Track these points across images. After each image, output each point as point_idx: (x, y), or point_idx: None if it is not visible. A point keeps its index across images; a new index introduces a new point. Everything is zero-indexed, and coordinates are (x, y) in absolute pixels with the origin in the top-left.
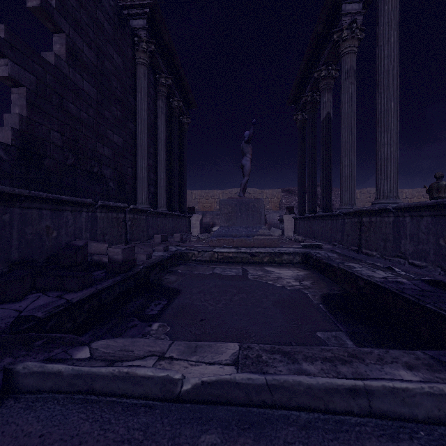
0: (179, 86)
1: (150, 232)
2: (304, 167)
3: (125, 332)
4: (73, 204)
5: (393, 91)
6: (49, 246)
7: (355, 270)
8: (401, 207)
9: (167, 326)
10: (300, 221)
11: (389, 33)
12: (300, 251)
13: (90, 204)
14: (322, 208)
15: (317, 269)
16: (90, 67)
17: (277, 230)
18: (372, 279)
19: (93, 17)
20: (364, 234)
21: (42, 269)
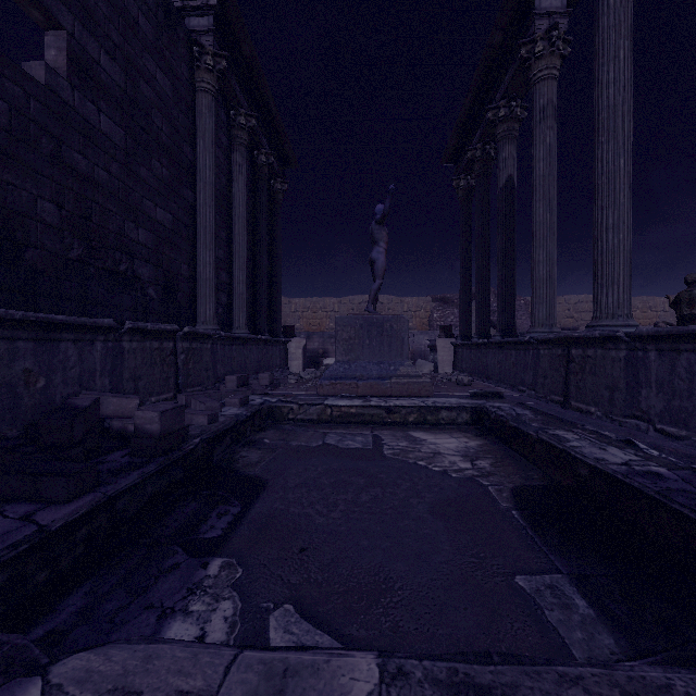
0: (269, 131)
1: (219, 370)
2: (469, 263)
3: (154, 584)
4: (77, 329)
5: (623, 140)
6: (29, 405)
7: (569, 446)
8: (641, 334)
9: (237, 566)
10: (464, 350)
11: (617, 44)
12: (469, 404)
13: (111, 328)
14: (500, 330)
15: (498, 436)
16: (114, 91)
17: (426, 363)
18: (605, 466)
19: (119, 6)
20: (573, 376)
21: (6, 454)
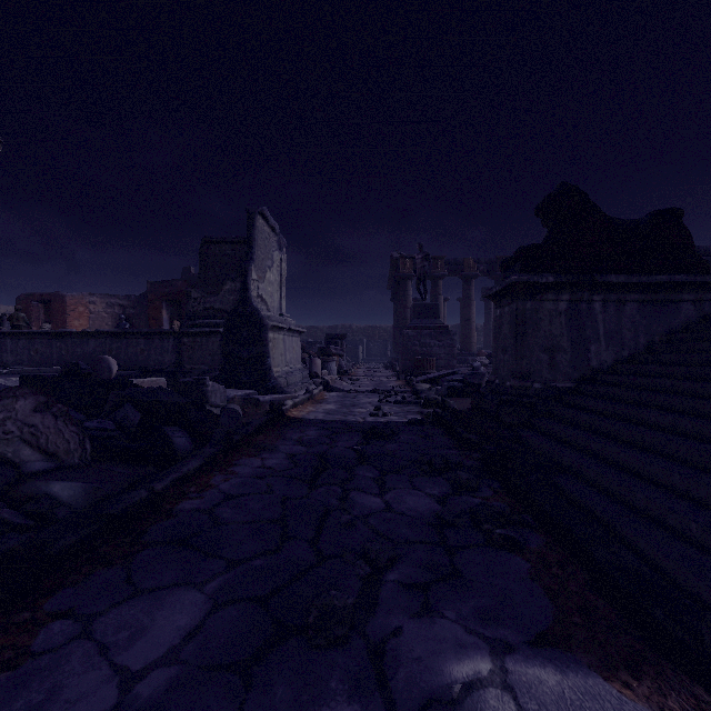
0: None
1: None
2: None
3: None
4: None
5: None
6: None
7: None
8: (5, 332)
9: None
10: None
11: None
12: None
13: None
14: None
15: None
16: None
17: None
18: None
19: None
20: None
21: None
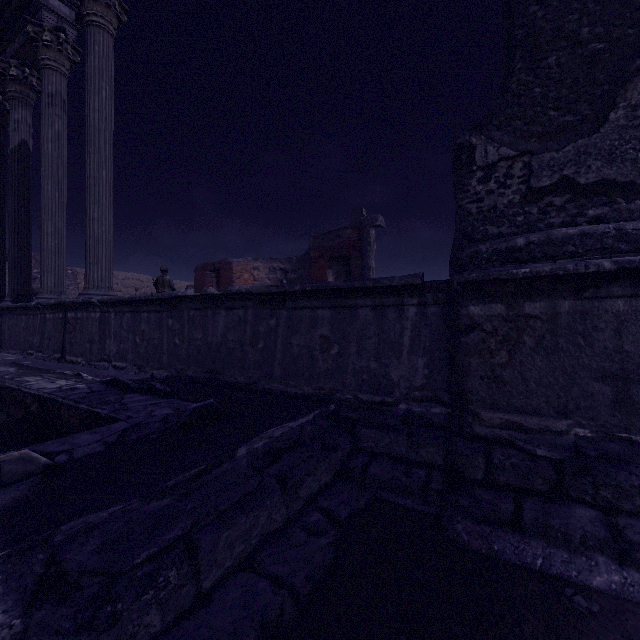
0: None
1: None
2: None
3: None
4: None
5: (105, 158)
6: None
7: (24, 385)
8: (104, 301)
9: None
10: None
11: (101, 84)
12: None
13: None
14: (12, 295)
15: None
16: None
17: None
18: (41, 391)
19: None
20: (69, 335)
21: None
